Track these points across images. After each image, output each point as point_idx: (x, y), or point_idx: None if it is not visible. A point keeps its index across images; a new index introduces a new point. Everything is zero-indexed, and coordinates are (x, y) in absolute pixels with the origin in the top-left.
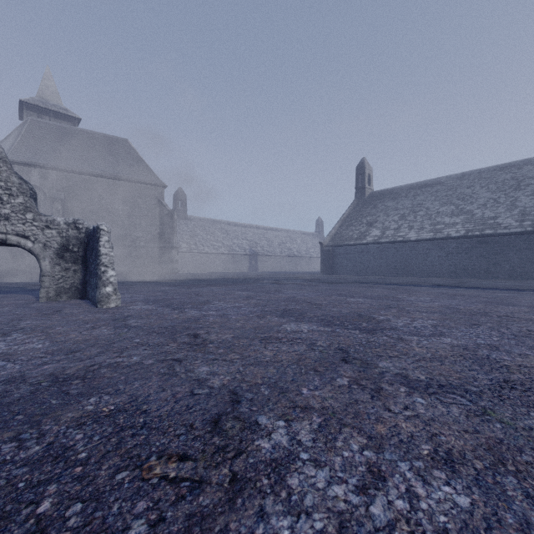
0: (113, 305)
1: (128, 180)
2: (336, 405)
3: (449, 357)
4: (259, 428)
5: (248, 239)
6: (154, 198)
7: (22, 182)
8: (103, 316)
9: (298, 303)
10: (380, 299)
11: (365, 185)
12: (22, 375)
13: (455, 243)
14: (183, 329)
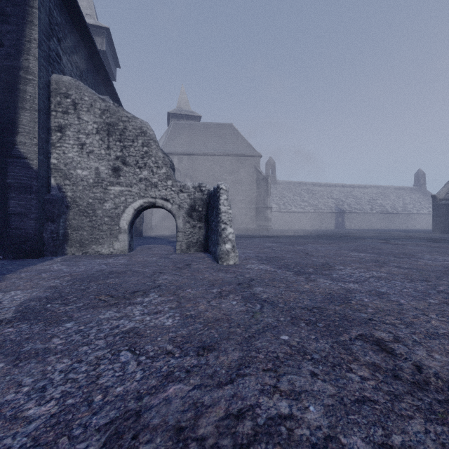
0: (231, 262)
1: (232, 155)
2: None
3: None
4: None
5: (333, 197)
6: (252, 167)
7: (164, 156)
8: (226, 277)
9: None
10: None
11: None
12: (137, 413)
13: None
14: (339, 318)
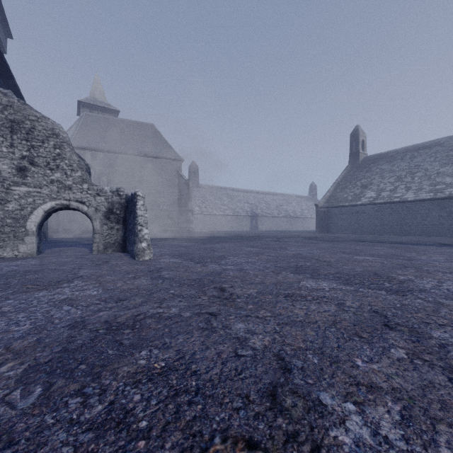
0: (147, 258)
1: (154, 157)
2: (409, 387)
3: None
4: (326, 410)
5: (249, 202)
6: (174, 170)
7: (80, 159)
8: (141, 267)
9: (306, 260)
10: (388, 257)
11: (359, 150)
12: (83, 321)
13: None
14: (209, 282)
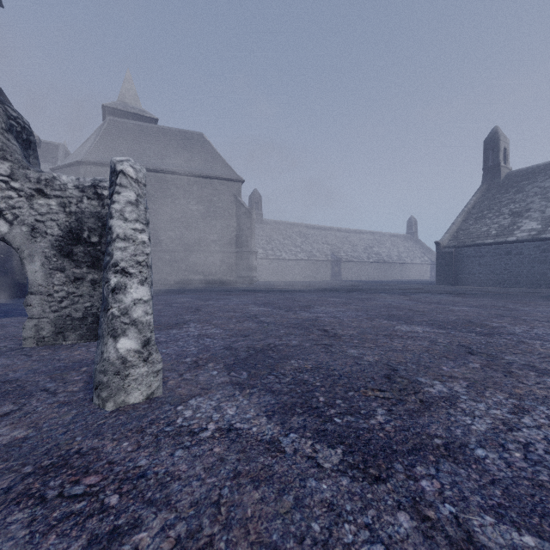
0: (136, 396)
1: (202, 176)
2: None
3: None
4: None
5: (329, 243)
6: (231, 195)
7: None
8: None
9: None
10: None
11: (500, 163)
12: None
13: None
14: None
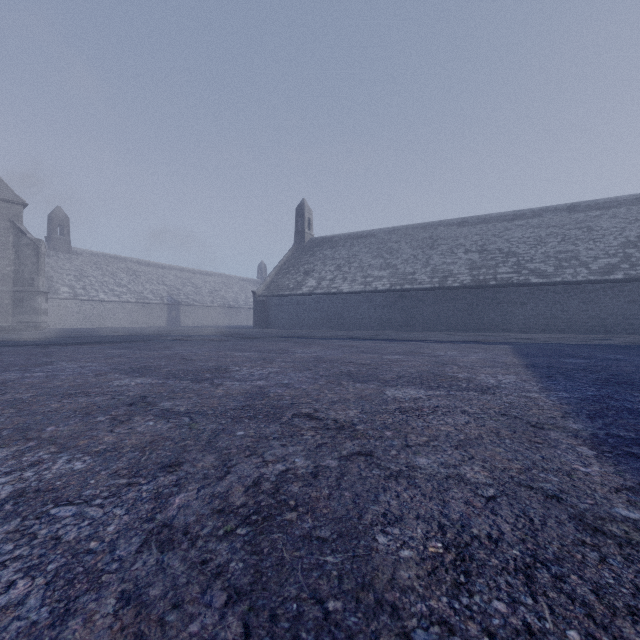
0: None
1: None
2: (66, 434)
3: (234, 394)
4: None
5: (167, 283)
6: (5, 219)
7: None
8: None
9: (170, 359)
10: (268, 352)
11: (305, 230)
12: None
13: (382, 296)
14: None
